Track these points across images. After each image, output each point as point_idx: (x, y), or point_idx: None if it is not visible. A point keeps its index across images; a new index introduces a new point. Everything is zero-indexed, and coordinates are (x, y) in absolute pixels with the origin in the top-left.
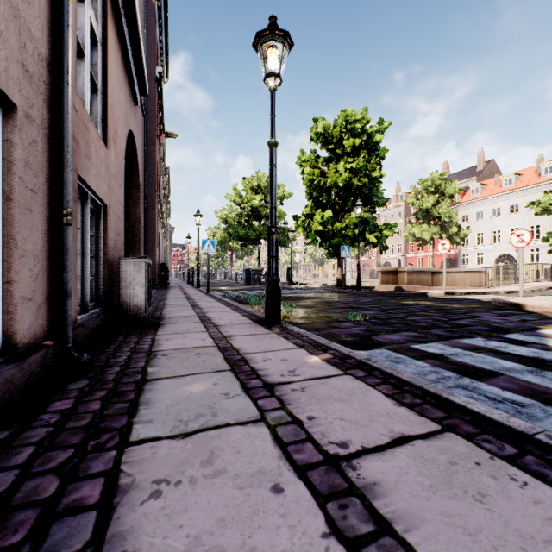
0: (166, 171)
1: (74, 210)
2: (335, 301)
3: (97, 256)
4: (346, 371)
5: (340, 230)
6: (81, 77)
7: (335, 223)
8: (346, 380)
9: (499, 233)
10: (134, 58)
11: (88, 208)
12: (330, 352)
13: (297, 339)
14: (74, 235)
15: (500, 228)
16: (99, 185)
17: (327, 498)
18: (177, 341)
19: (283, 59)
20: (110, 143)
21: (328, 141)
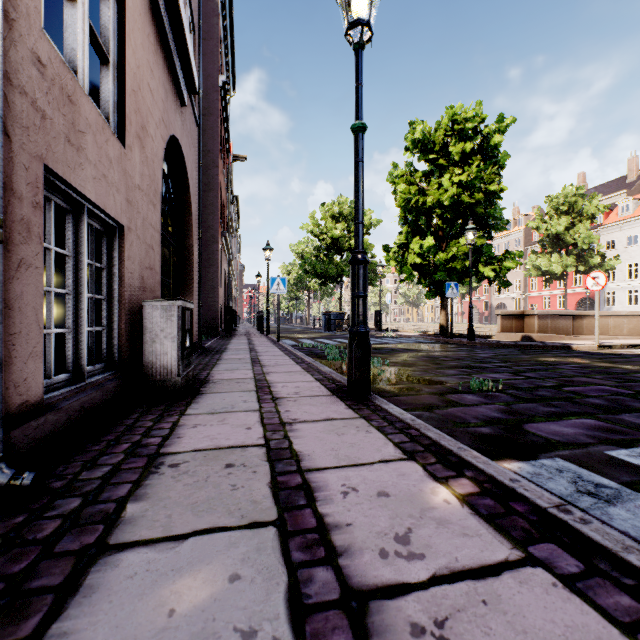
0: (233, 199)
1: (35, 223)
2: (442, 356)
3: (110, 298)
4: (526, 548)
5: (444, 262)
6: (72, 30)
7: (439, 254)
8: (542, 593)
9: None
10: (176, 38)
11: (84, 226)
12: (470, 474)
13: (400, 434)
14: (35, 264)
15: None
16: (105, 195)
17: None
18: (207, 430)
19: None
20: (132, 141)
21: (428, 150)
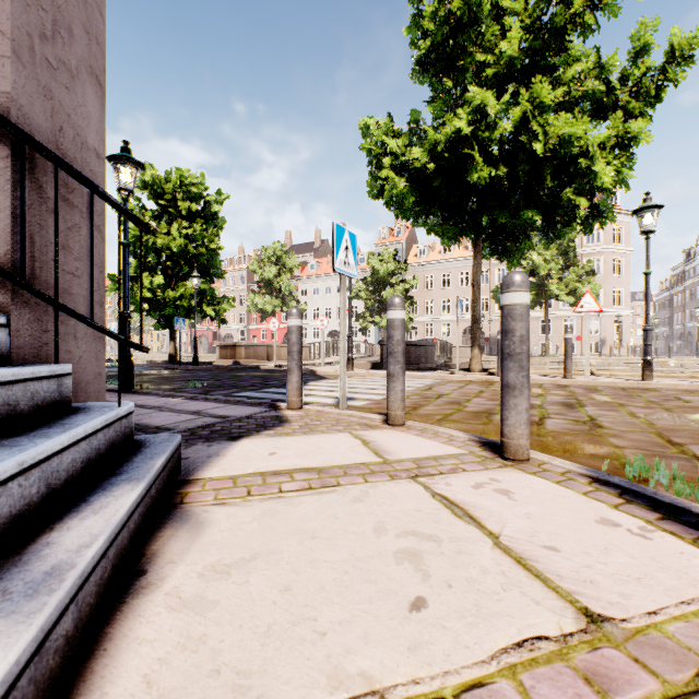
0: None
1: None
2: (173, 376)
3: None
4: (195, 400)
5: (174, 300)
6: None
7: (169, 292)
8: (196, 402)
9: (331, 310)
10: None
11: None
12: (184, 397)
13: (157, 395)
14: None
15: (331, 306)
16: None
17: (195, 414)
18: None
19: (137, 179)
20: None
21: (158, 194)
